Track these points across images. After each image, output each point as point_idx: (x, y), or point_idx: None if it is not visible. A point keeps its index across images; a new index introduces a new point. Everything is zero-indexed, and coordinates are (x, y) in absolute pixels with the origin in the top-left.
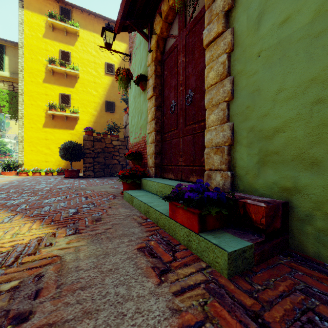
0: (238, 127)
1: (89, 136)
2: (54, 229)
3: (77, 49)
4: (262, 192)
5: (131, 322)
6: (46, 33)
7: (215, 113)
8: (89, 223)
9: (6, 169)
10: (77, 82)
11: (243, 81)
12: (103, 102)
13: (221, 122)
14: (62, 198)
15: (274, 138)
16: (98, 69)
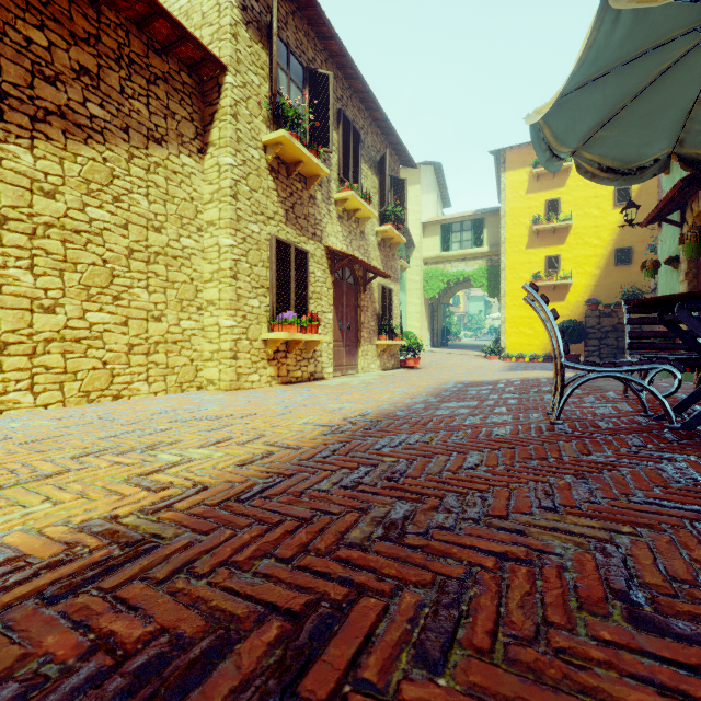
0: None
1: (593, 311)
2: None
3: (568, 190)
4: None
5: None
6: (529, 187)
7: None
8: None
9: (492, 353)
10: (568, 235)
11: None
12: (611, 251)
13: None
14: None
15: None
16: (601, 205)
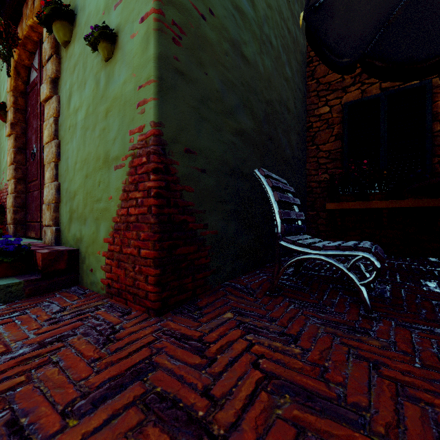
0: (62, 187)
1: None
2: None
3: None
4: (71, 243)
5: None
6: None
7: (49, 170)
8: None
9: None
10: None
11: (64, 147)
12: None
13: (51, 180)
14: None
15: (75, 199)
16: None
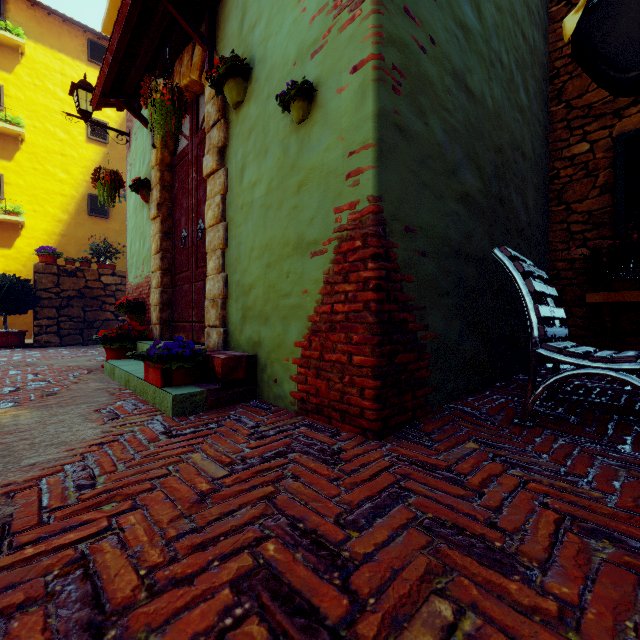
0: (230, 279)
1: (48, 265)
2: None
3: (19, 82)
4: (244, 348)
5: (65, 438)
6: None
7: (213, 259)
8: (37, 398)
9: None
10: (19, 150)
11: (233, 231)
12: (84, 195)
13: (217, 271)
14: None
15: (250, 294)
16: (70, 129)
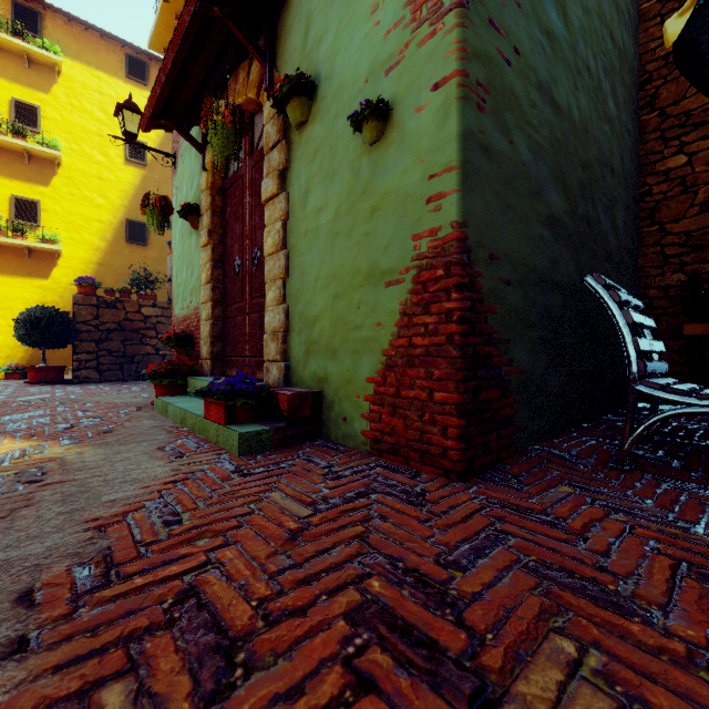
0: (292, 310)
1: (87, 296)
2: (40, 442)
3: (56, 102)
4: (308, 384)
5: (136, 476)
6: None
7: (273, 290)
8: (95, 435)
9: None
10: (56, 175)
11: (296, 259)
12: (122, 221)
13: (278, 302)
14: (37, 413)
15: (315, 327)
16: (108, 151)
